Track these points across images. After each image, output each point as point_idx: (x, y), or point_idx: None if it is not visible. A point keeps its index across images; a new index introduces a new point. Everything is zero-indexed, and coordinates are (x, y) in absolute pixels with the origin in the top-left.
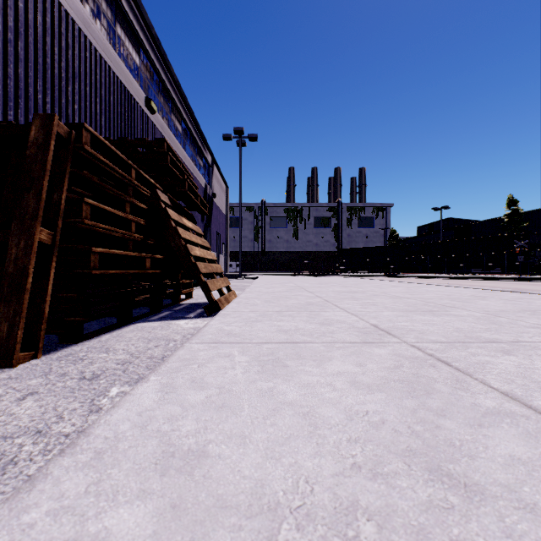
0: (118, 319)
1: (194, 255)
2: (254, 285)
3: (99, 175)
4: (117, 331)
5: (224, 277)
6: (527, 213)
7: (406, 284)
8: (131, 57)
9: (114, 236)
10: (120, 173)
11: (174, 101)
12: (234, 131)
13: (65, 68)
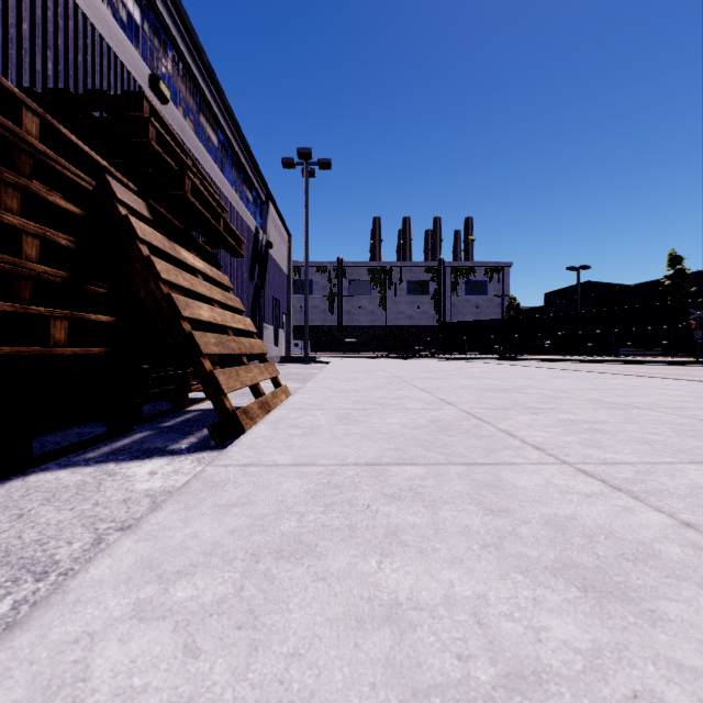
0: None
1: (193, 318)
2: (322, 374)
3: None
4: None
5: (267, 362)
6: (694, 274)
7: (566, 372)
8: (124, 5)
9: None
10: None
11: (204, 96)
12: (298, 154)
13: None
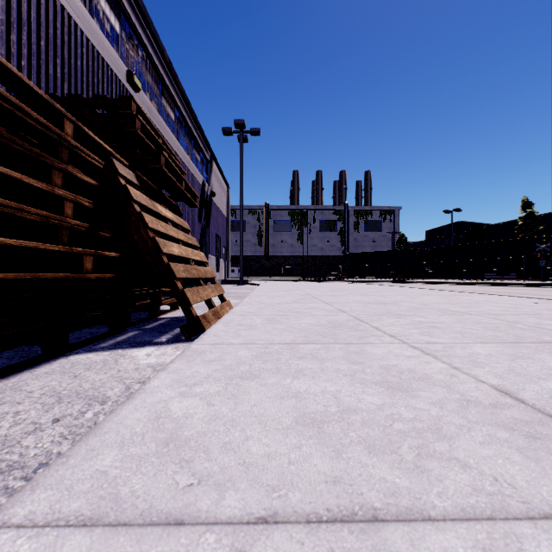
0: (44, 349)
1: (169, 253)
2: (255, 293)
3: (16, 130)
4: (22, 375)
5: (216, 284)
6: (542, 216)
7: (434, 291)
8: (108, 20)
9: (26, 219)
10: (35, 118)
11: (165, 83)
12: (235, 124)
13: (5, 8)
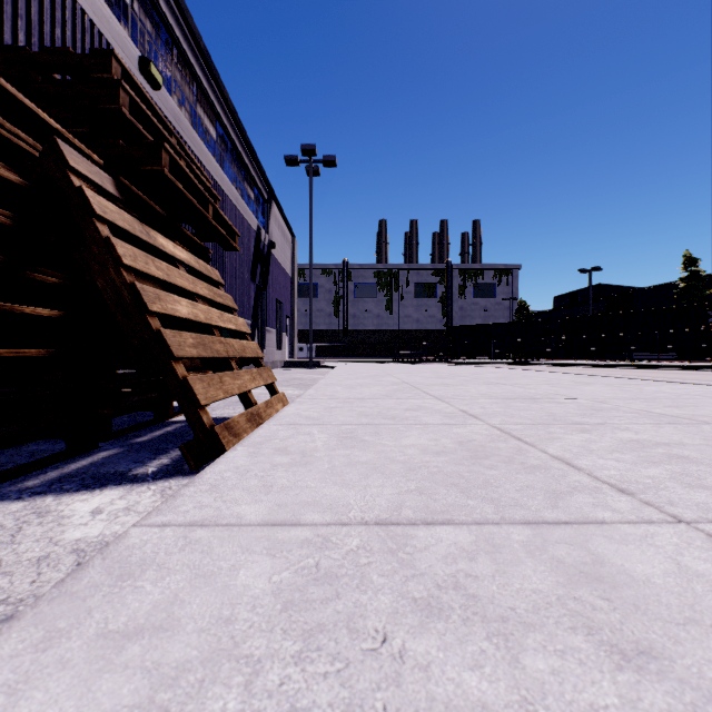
0: None
1: (165, 314)
2: (325, 380)
3: None
4: None
5: (261, 367)
6: (709, 277)
7: (590, 378)
8: None
9: None
10: None
11: (201, 85)
12: (302, 150)
13: None
